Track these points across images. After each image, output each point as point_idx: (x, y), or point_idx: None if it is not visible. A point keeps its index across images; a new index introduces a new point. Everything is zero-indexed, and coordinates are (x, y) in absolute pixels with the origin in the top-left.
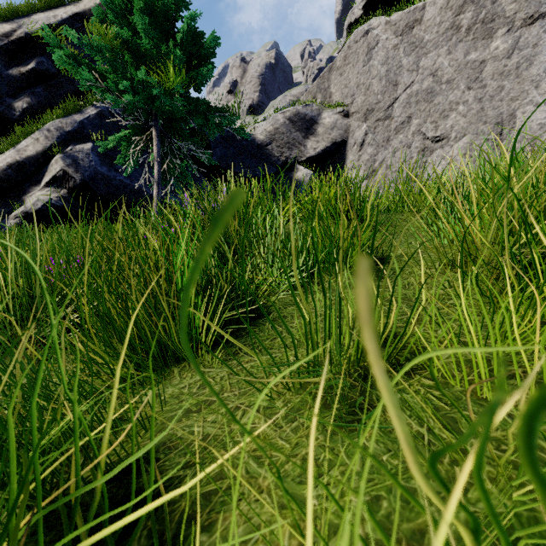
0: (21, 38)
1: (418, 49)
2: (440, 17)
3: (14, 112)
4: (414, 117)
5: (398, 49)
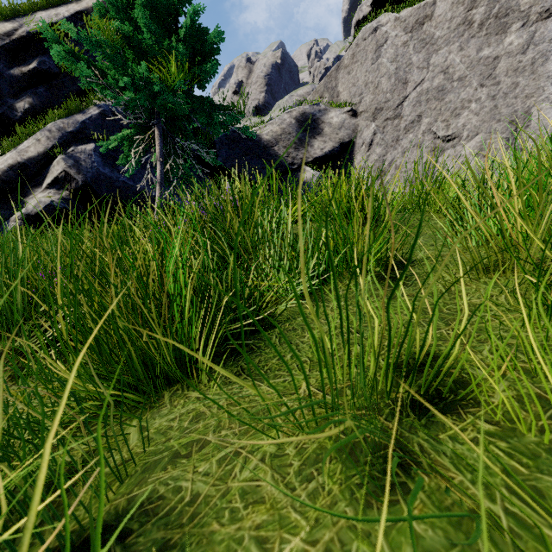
0: (23, 37)
1: (428, 45)
2: (452, 12)
3: (16, 112)
4: (424, 116)
5: (408, 46)
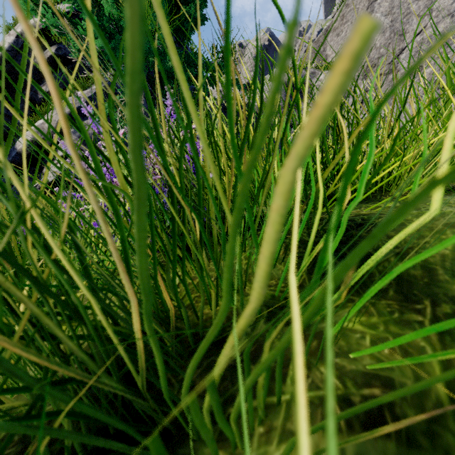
0: (43, 29)
1: None
2: None
3: (40, 96)
4: (425, 65)
5: None
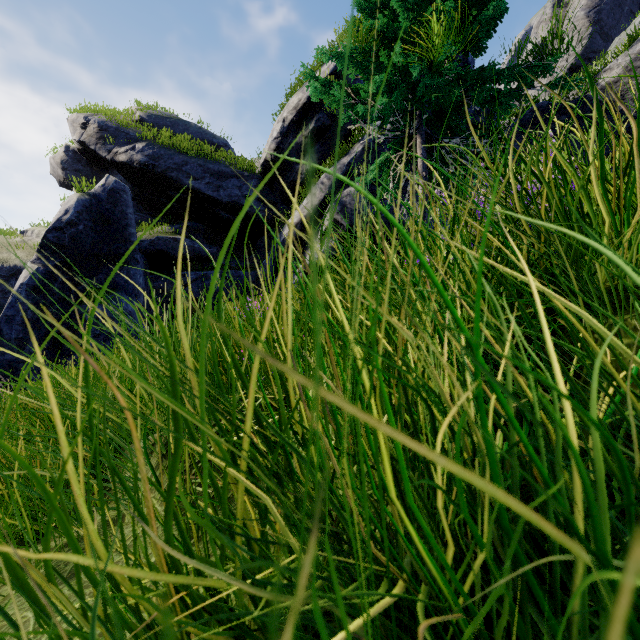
0: (304, 104)
1: None
2: None
3: (301, 175)
4: None
5: None
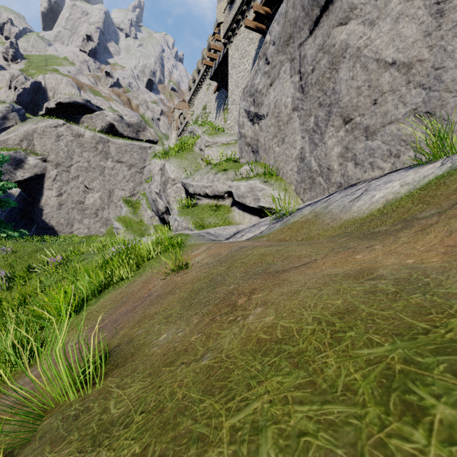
0: None
1: (82, 147)
2: (91, 140)
3: None
4: (80, 176)
5: (73, 143)
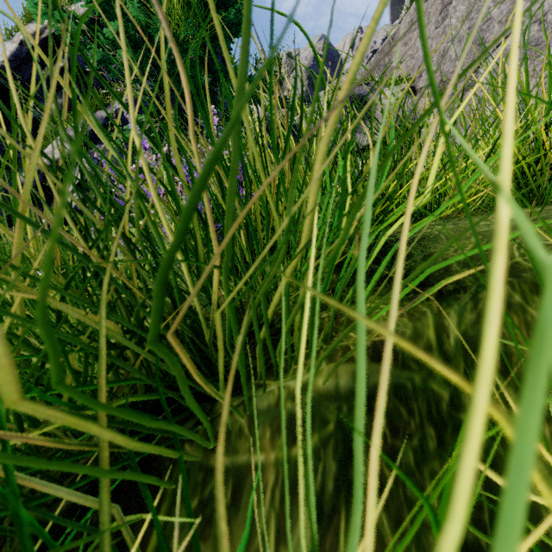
0: (52, 35)
1: None
2: None
3: None
4: None
5: None
